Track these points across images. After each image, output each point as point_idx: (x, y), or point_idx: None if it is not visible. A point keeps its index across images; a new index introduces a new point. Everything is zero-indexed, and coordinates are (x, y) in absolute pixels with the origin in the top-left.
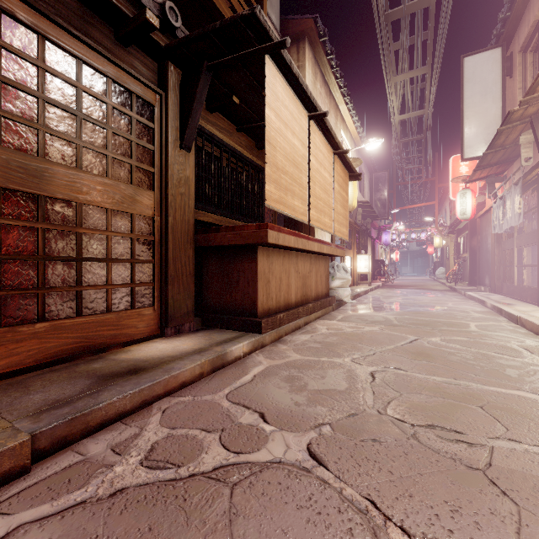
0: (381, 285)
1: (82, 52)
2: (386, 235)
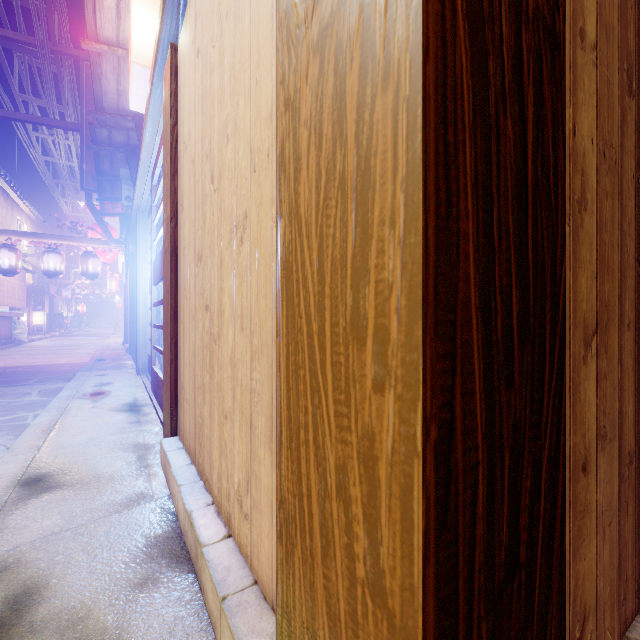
0: (59, 335)
1: None
2: (67, 291)
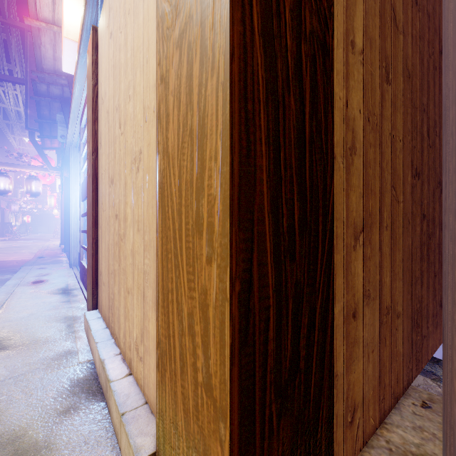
0: (8, 239)
1: None
2: (15, 206)
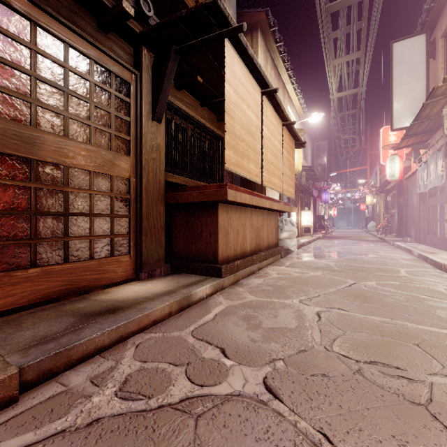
0: (322, 237)
1: (68, 37)
2: (326, 194)
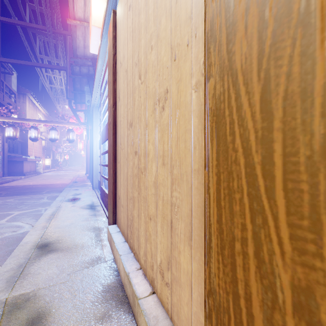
0: (56, 170)
1: None
2: (60, 149)
